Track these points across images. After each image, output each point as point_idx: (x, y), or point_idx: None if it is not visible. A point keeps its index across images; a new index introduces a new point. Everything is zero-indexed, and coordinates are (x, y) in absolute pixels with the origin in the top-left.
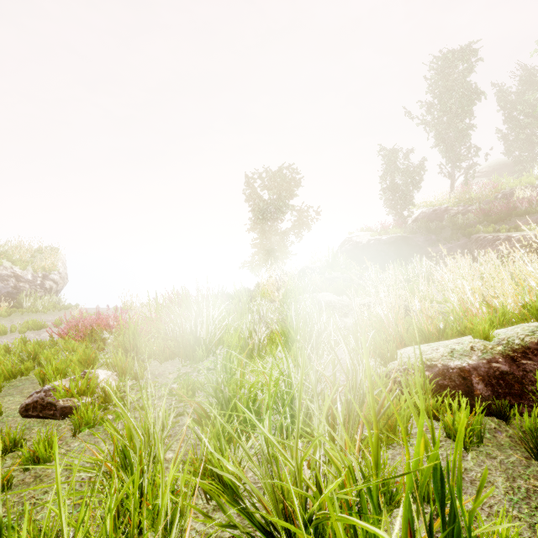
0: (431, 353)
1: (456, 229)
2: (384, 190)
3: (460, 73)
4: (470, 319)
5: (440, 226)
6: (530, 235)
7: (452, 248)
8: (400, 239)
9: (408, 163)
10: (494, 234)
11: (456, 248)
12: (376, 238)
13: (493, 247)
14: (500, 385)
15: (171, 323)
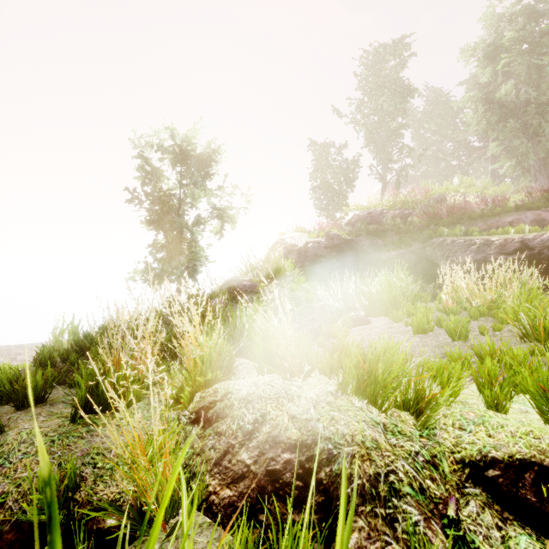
0: None
1: (403, 232)
2: (316, 187)
3: (390, 71)
4: None
5: (381, 229)
6: (515, 239)
7: (405, 254)
8: (343, 242)
9: (339, 160)
10: (465, 238)
11: (409, 254)
12: (315, 240)
13: (467, 253)
14: None
15: None
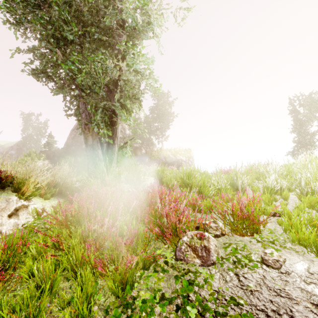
0: None
1: None
2: None
3: None
4: None
5: None
6: None
7: None
8: None
9: None
10: None
11: None
12: None
13: None
14: None
15: (262, 169)
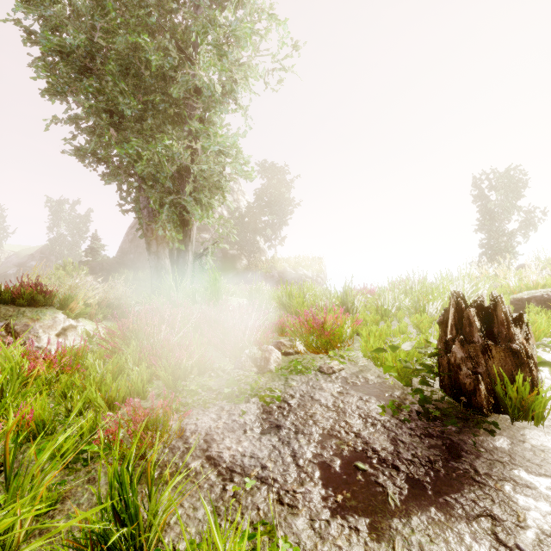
0: (520, 294)
1: None
2: None
3: None
4: (548, 280)
5: None
6: None
7: None
8: None
9: None
10: None
11: None
12: None
13: None
14: (545, 304)
15: (400, 286)
